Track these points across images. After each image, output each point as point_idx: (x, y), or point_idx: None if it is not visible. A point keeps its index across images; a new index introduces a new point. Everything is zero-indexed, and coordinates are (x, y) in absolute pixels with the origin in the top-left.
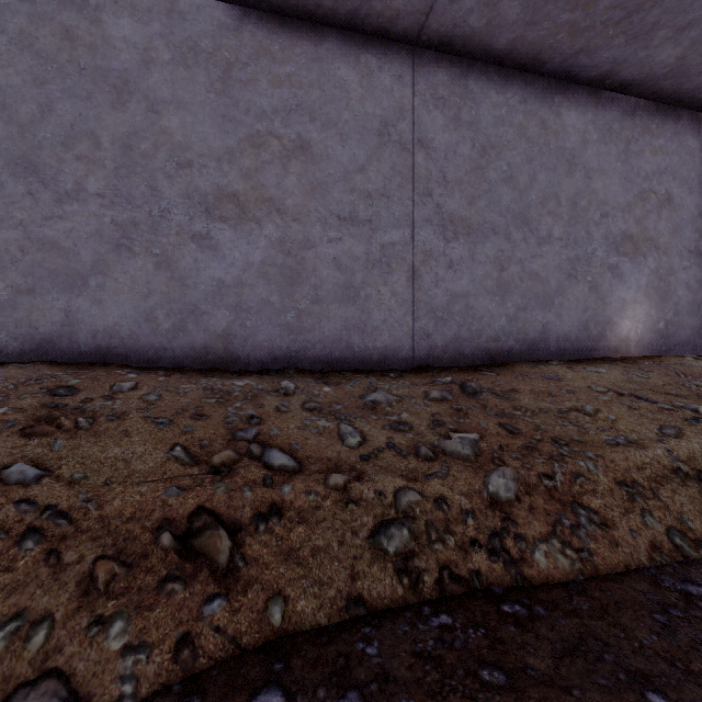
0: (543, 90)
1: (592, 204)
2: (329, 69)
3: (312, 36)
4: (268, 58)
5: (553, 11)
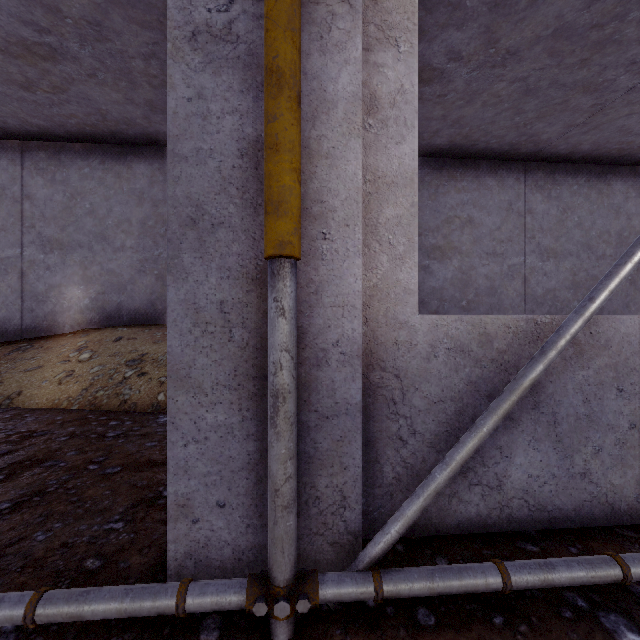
0: (600, 172)
1: (632, 234)
2: (482, 181)
3: (474, 166)
4: (454, 180)
5: (608, 146)
